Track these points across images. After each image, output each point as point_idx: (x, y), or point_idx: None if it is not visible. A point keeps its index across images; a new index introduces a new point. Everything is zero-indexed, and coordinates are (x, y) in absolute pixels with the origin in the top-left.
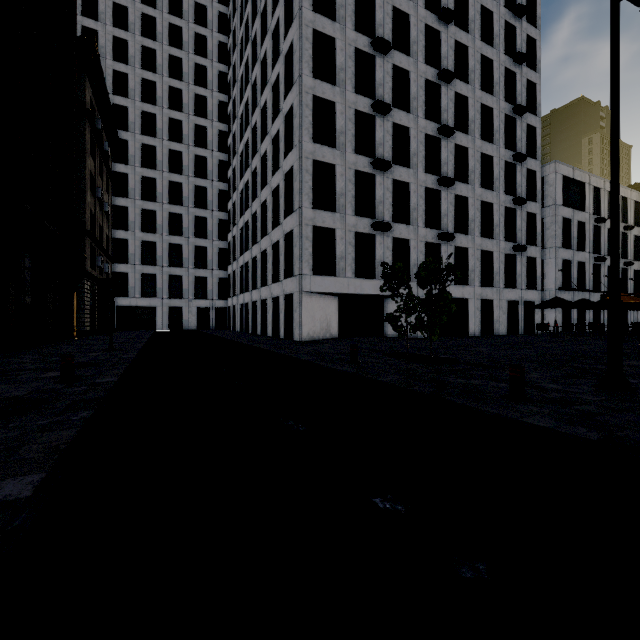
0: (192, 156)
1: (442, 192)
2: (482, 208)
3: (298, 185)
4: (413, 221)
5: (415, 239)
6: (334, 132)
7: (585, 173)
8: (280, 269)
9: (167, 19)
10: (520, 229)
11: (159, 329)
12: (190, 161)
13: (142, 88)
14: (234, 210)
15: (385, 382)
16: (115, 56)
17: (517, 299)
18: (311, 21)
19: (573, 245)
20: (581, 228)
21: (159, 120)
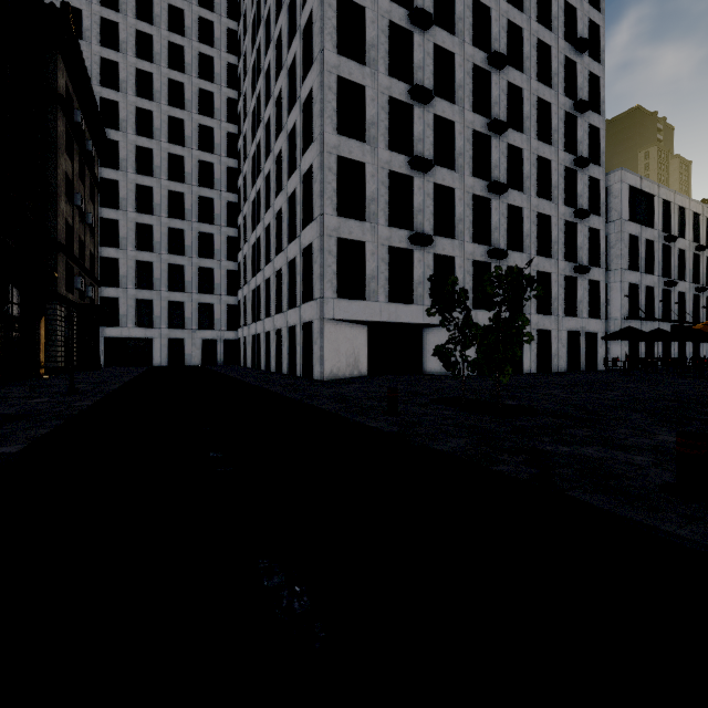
0: (196, 162)
1: (492, 201)
2: (538, 221)
3: (319, 187)
4: (458, 235)
5: (461, 256)
6: (363, 123)
7: (654, 184)
8: (297, 292)
9: None
10: (581, 247)
11: (156, 365)
12: (194, 167)
13: (136, 80)
14: (245, 225)
15: (448, 453)
16: (103, 41)
17: (578, 329)
18: None
19: (641, 267)
20: (649, 247)
21: (156, 118)
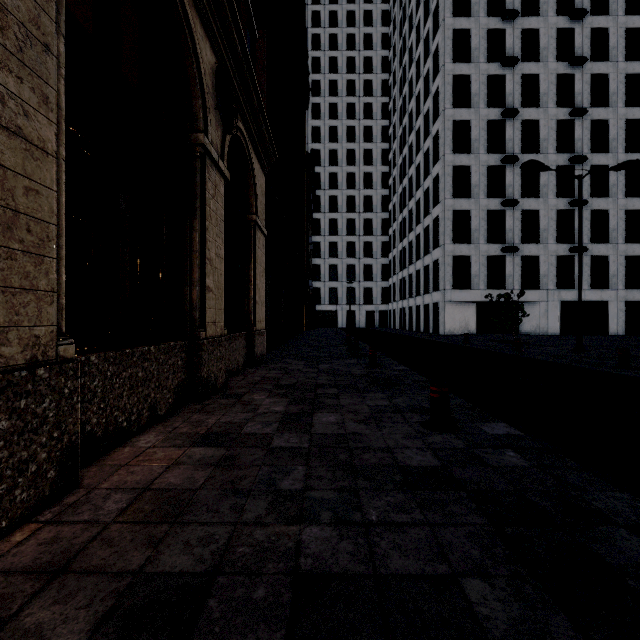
0: (362, 197)
1: (575, 211)
2: (628, 216)
3: (442, 229)
4: (543, 240)
5: (545, 254)
6: (469, 186)
7: None
8: (429, 285)
9: (345, 101)
10: None
11: (340, 327)
12: (360, 201)
13: (329, 156)
14: (394, 236)
15: (470, 346)
16: (313, 140)
17: None
18: (451, 116)
19: None
20: None
21: (340, 176)
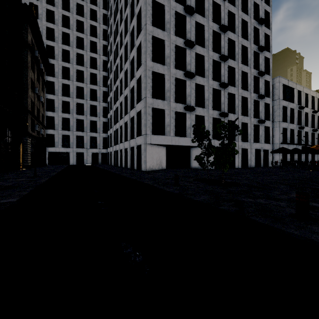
0: (89, 73)
1: (221, 91)
2: (242, 100)
3: (144, 85)
4: (206, 106)
5: (207, 116)
6: (164, 56)
7: (294, 83)
8: (134, 131)
9: (75, 1)
10: (261, 111)
11: (71, 164)
12: (88, 76)
13: (62, 37)
14: (111, 101)
15: (200, 201)
16: (47, 19)
17: (260, 148)
18: None
19: (288, 120)
20: (292, 111)
21: (71, 54)
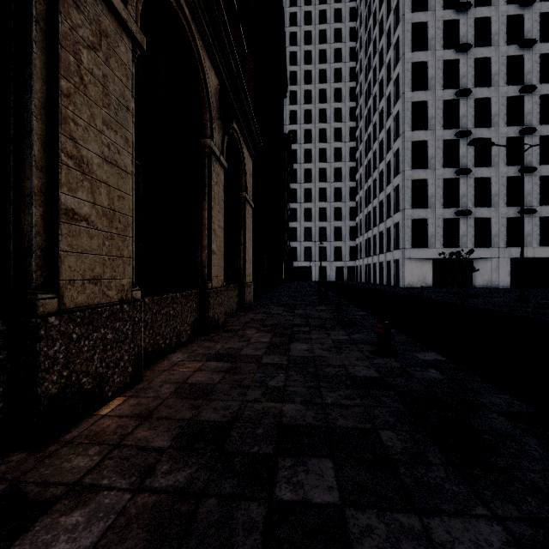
0: (332, 169)
1: (525, 177)
2: None
3: (402, 196)
4: (494, 204)
5: (496, 216)
6: (427, 158)
7: None
8: (391, 244)
9: (318, 87)
10: None
11: (313, 280)
12: (331, 172)
13: (304, 135)
14: (360, 202)
15: (424, 297)
16: (290, 122)
17: None
18: (410, 98)
19: None
20: None
21: (313, 152)
